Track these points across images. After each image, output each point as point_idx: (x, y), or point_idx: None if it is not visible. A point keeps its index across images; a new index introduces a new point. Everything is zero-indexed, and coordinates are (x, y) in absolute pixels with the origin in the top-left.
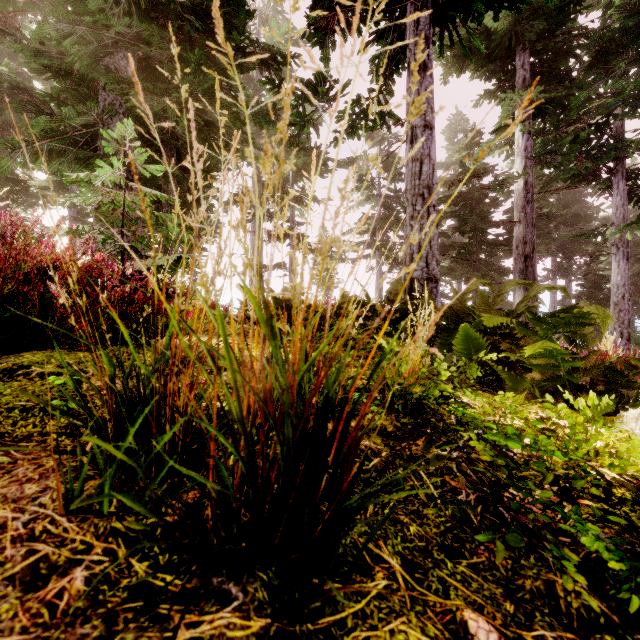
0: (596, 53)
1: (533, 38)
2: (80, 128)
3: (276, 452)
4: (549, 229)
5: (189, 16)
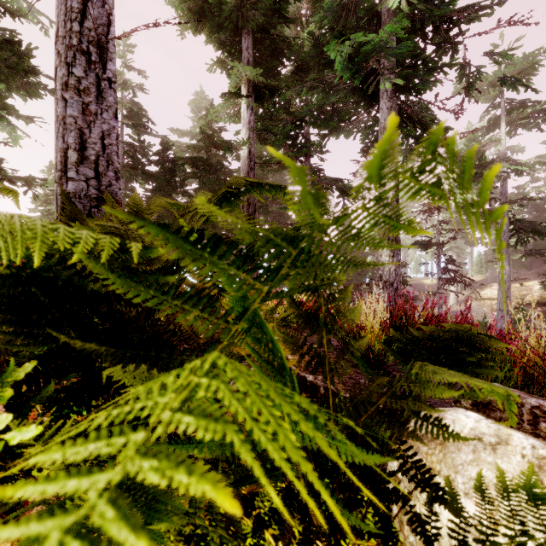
0: (296, 67)
1: (255, 28)
2: None
3: None
4: (267, 203)
5: None
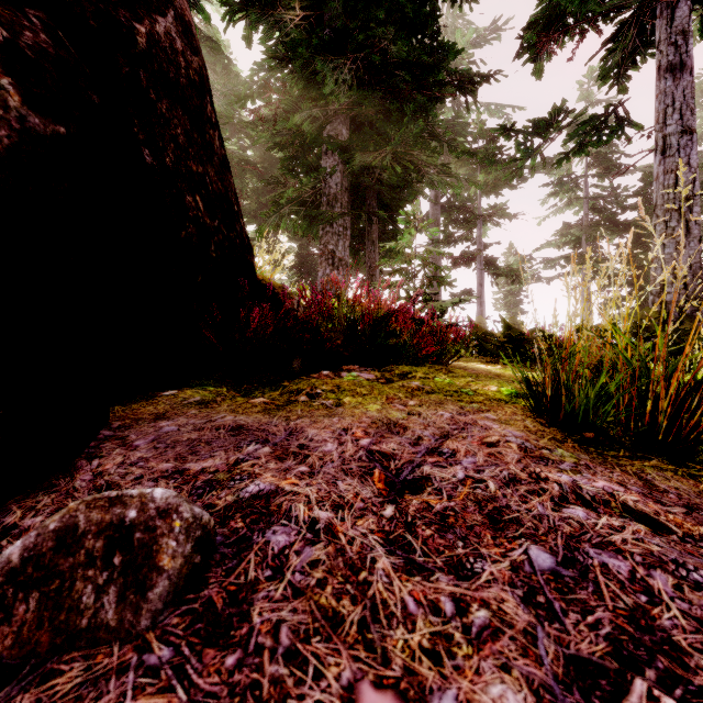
0: None
1: None
2: (309, 191)
3: (671, 398)
4: None
5: (399, 72)
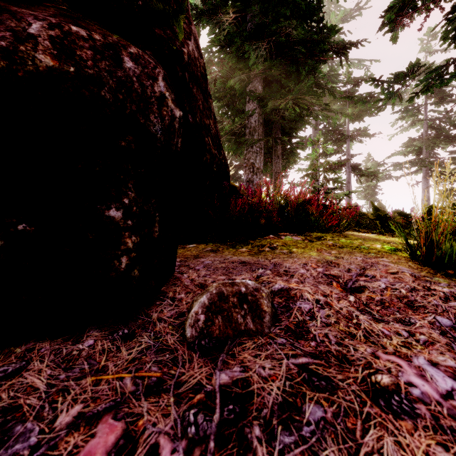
0: None
1: None
2: (238, 126)
3: None
4: None
5: (297, 47)
